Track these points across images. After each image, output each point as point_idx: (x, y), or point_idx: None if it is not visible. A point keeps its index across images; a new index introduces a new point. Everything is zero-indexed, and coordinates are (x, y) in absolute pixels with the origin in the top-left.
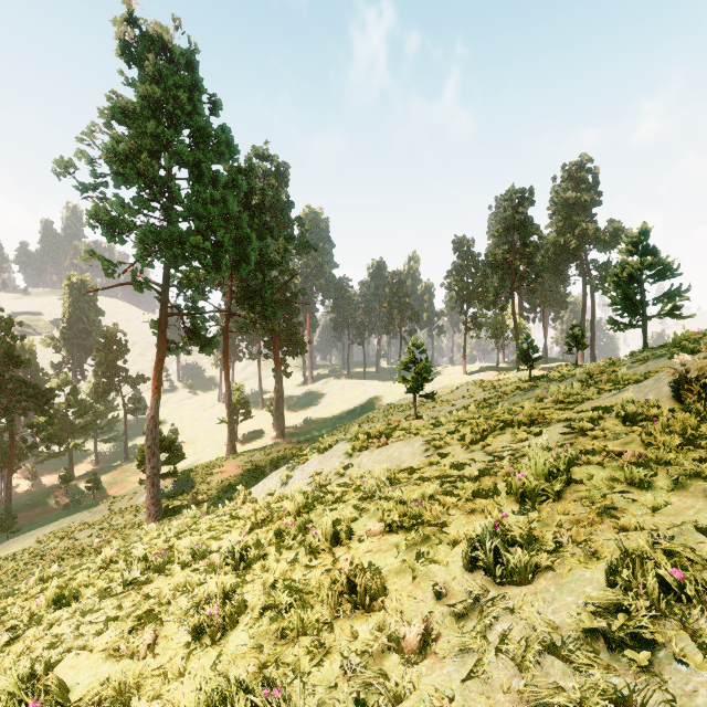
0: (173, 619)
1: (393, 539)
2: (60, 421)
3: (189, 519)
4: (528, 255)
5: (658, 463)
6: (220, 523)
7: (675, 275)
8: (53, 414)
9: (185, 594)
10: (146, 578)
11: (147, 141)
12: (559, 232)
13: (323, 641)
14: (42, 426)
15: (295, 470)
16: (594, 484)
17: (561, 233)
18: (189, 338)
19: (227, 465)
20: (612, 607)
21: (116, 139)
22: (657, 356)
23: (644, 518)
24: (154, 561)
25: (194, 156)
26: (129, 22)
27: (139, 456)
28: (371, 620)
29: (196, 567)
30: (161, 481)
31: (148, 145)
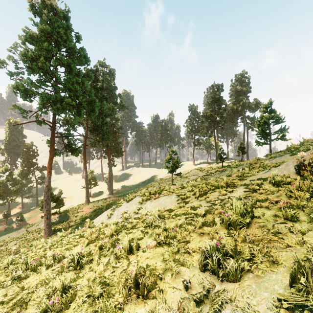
0: (33, 304)
1: (161, 250)
2: (3, 188)
3: (59, 237)
4: (221, 113)
5: (298, 207)
6: (73, 239)
7: (283, 122)
8: None
9: (43, 286)
10: (25, 275)
11: (44, 53)
12: (233, 103)
13: None
14: None
15: (115, 210)
16: (266, 219)
17: (234, 104)
18: (66, 148)
19: (85, 208)
20: (296, 303)
21: (27, 50)
22: (280, 155)
23: (298, 239)
24: (31, 265)
25: (68, 61)
26: None
27: (41, 205)
28: (147, 304)
29: (54, 267)
30: (53, 216)
31: (44, 54)
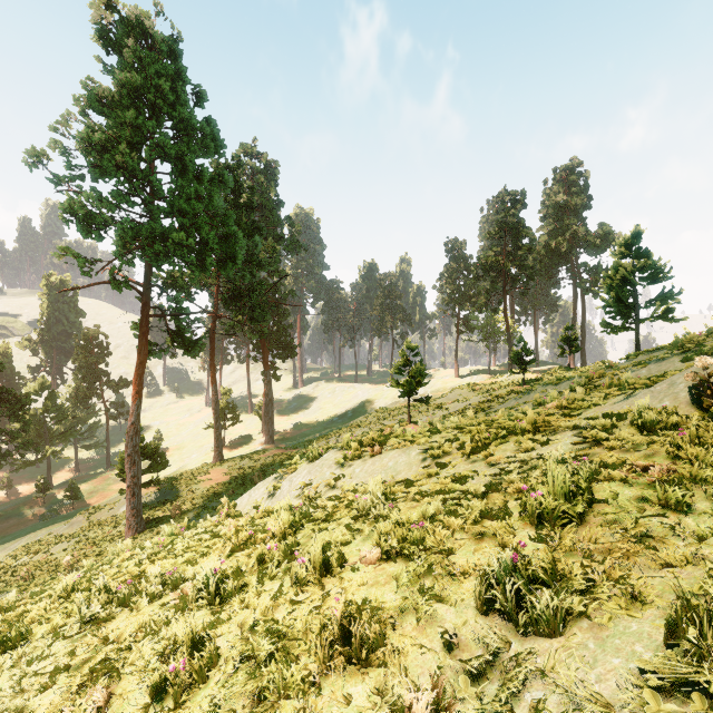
0: (132, 671)
1: (392, 569)
2: (37, 427)
3: (166, 537)
4: (520, 258)
5: (693, 481)
6: (198, 542)
7: (667, 278)
8: (28, 420)
9: (149, 638)
10: (108, 614)
11: (126, 132)
12: (550, 235)
13: (309, 708)
14: (17, 433)
15: (283, 480)
16: (622, 505)
17: (552, 236)
18: (172, 340)
19: (213, 472)
20: (678, 679)
21: (92, 128)
22: (659, 359)
23: (689, 550)
24: (118, 593)
25: (178, 149)
26: (107, 6)
27: (120, 464)
28: (368, 678)
29: (166, 599)
30: (144, 489)
31: (128, 136)
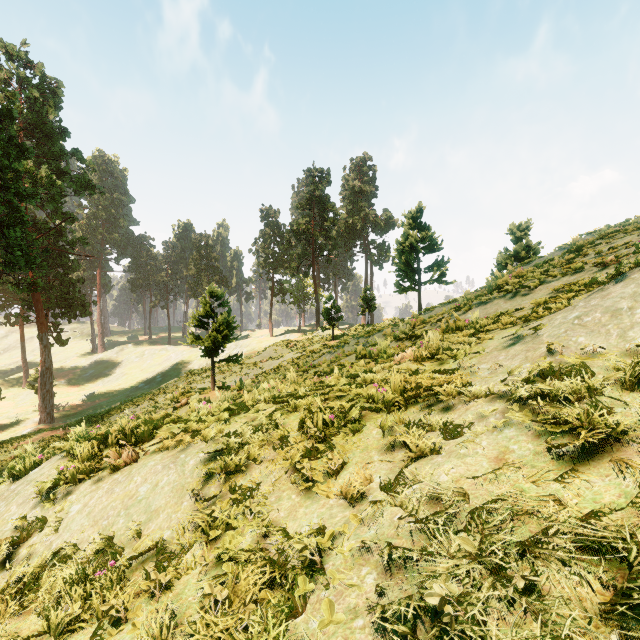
0: None
1: None
2: None
3: None
4: (326, 229)
5: None
6: None
7: (440, 248)
8: None
9: None
10: None
11: None
12: (348, 214)
13: None
14: None
15: None
16: None
17: (350, 215)
18: None
19: None
20: None
21: None
22: (480, 303)
23: None
24: None
25: None
26: None
27: None
28: None
29: None
30: None
31: None
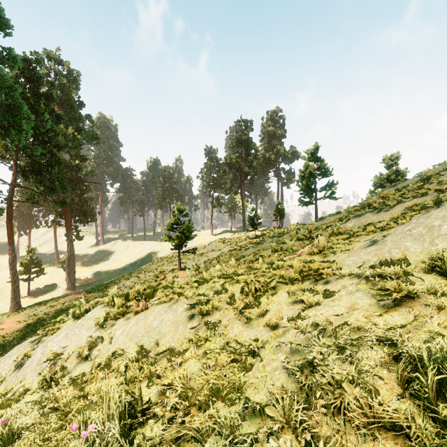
0: None
1: None
2: None
3: None
4: (250, 161)
5: None
6: None
7: (331, 174)
8: None
9: None
10: None
11: None
12: (265, 150)
13: None
14: None
15: (40, 344)
16: None
17: (267, 151)
18: None
19: (7, 321)
20: None
21: None
22: (356, 215)
23: None
24: None
25: None
26: None
27: None
28: None
29: None
30: None
31: None
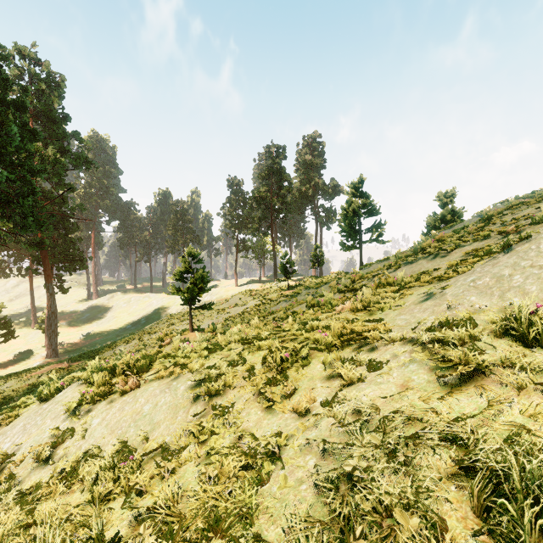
0: None
1: None
2: None
3: None
4: (282, 196)
5: None
6: None
7: (378, 213)
8: None
9: None
10: None
11: None
12: (301, 183)
13: None
14: None
15: None
16: None
17: (303, 184)
18: None
19: None
20: None
21: None
22: (407, 262)
23: None
24: None
25: None
26: None
27: None
28: None
29: None
30: None
31: None
